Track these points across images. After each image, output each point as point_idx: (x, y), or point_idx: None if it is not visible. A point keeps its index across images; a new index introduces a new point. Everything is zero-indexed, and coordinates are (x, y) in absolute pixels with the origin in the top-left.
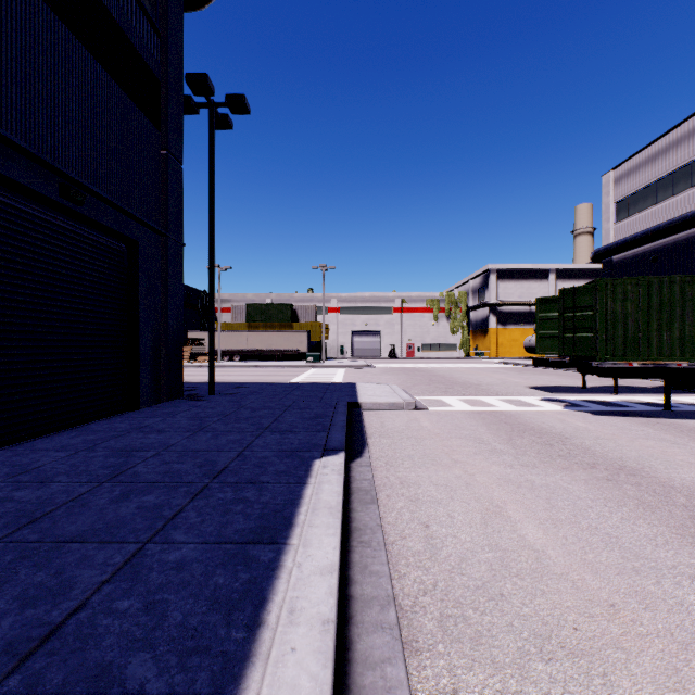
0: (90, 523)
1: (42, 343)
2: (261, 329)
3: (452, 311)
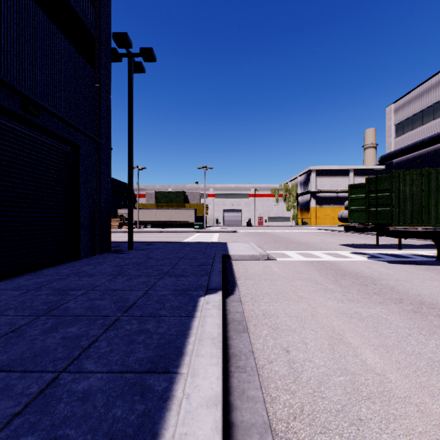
0: (20, 353)
1: (8, 213)
2: (164, 208)
3: (287, 196)
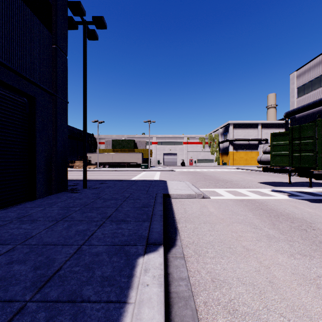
0: None
1: None
2: (119, 152)
3: (211, 143)
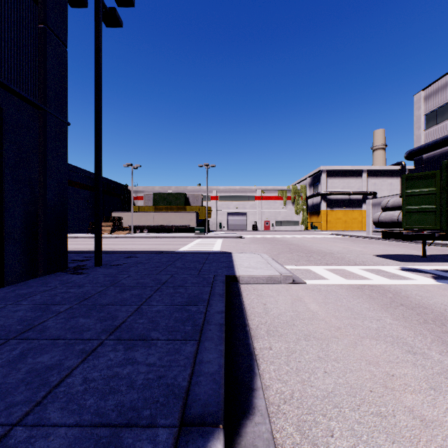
0: None
1: None
2: (163, 211)
3: (296, 198)
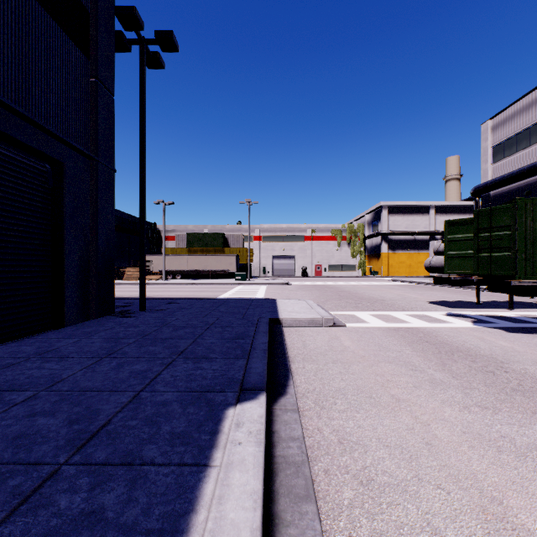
0: None
1: None
2: (198, 253)
3: (352, 239)
